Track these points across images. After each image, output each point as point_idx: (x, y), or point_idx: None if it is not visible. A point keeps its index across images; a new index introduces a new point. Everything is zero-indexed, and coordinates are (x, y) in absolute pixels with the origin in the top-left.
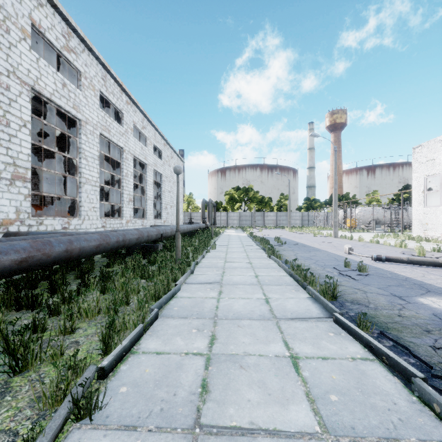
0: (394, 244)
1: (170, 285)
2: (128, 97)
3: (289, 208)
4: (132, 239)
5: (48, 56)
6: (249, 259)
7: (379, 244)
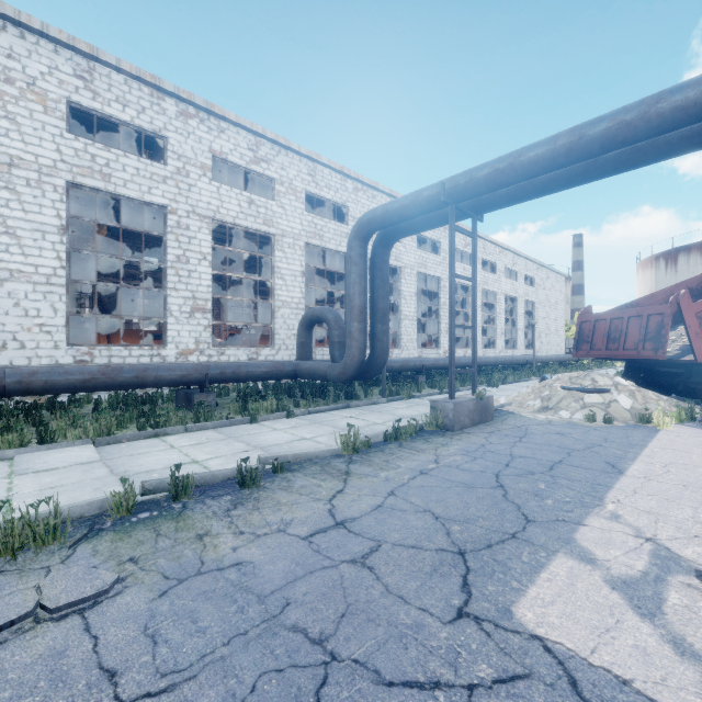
0: None
1: (526, 378)
2: (500, 247)
3: None
4: (508, 361)
5: None
6: None
7: None
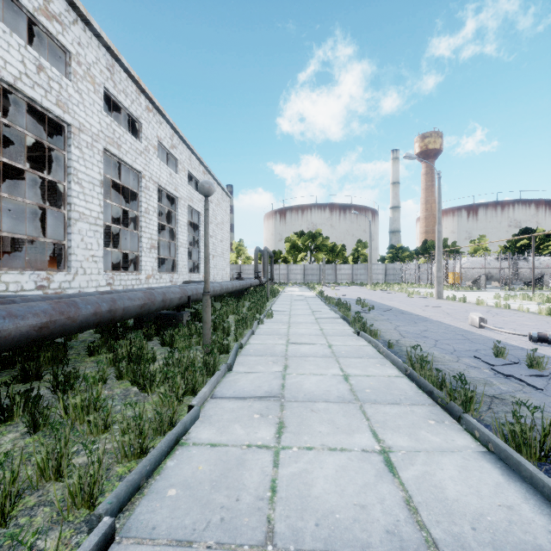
0: (534, 310)
1: (176, 412)
2: (149, 100)
3: (370, 258)
4: (130, 308)
5: (26, 34)
6: (326, 337)
7: (511, 310)
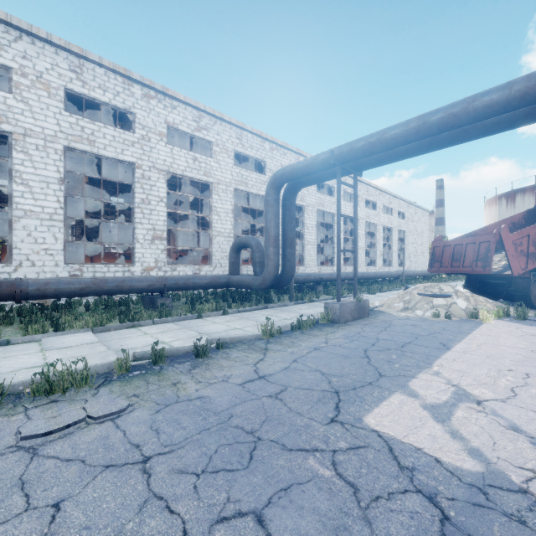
0: None
1: (397, 287)
2: (379, 190)
3: None
4: (384, 275)
5: None
6: None
7: None
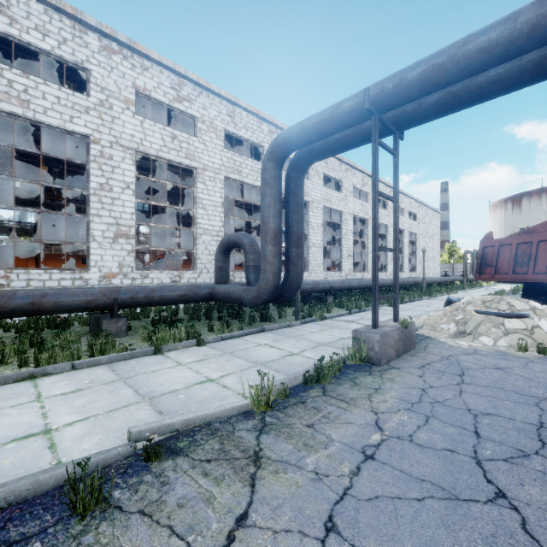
0: None
1: (418, 297)
2: (390, 188)
3: None
4: (400, 283)
5: None
6: None
7: None
